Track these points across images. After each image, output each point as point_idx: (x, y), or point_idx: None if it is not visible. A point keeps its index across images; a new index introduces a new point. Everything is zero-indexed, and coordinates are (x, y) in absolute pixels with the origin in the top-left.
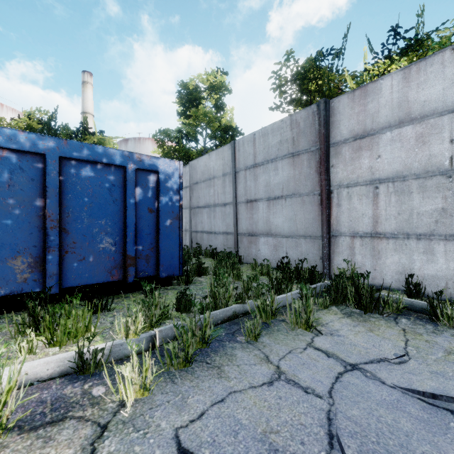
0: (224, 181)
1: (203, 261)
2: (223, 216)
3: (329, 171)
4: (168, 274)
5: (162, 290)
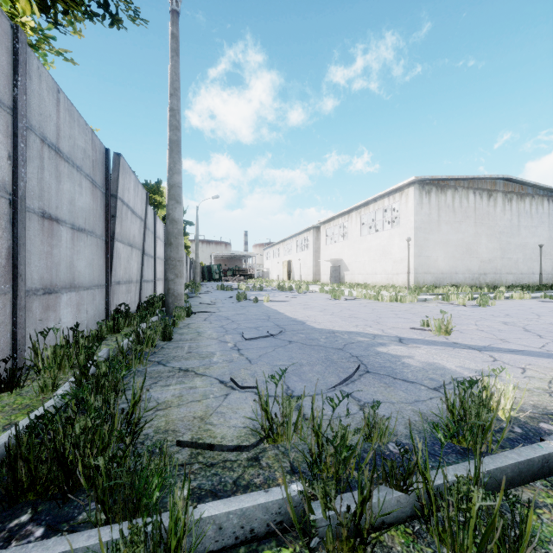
0: None
1: None
2: None
3: None
4: None
5: None
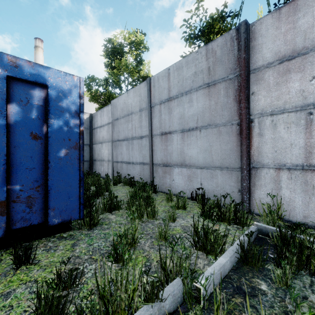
0: (141, 116)
1: (121, 189)
2: (140, 148)
3: (249, 99)
4: (62, 219)
5: (52, 241)
